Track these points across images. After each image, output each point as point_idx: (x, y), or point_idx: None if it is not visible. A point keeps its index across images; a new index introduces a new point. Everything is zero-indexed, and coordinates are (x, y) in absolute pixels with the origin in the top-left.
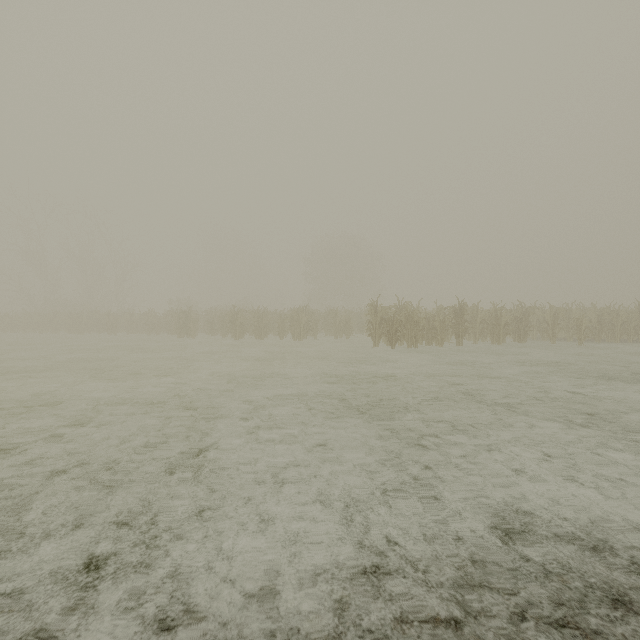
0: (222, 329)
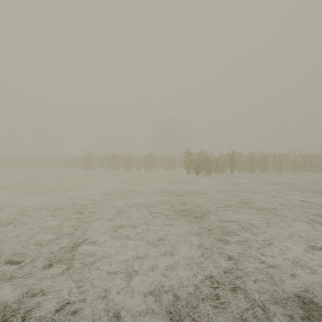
0: (108, 165)
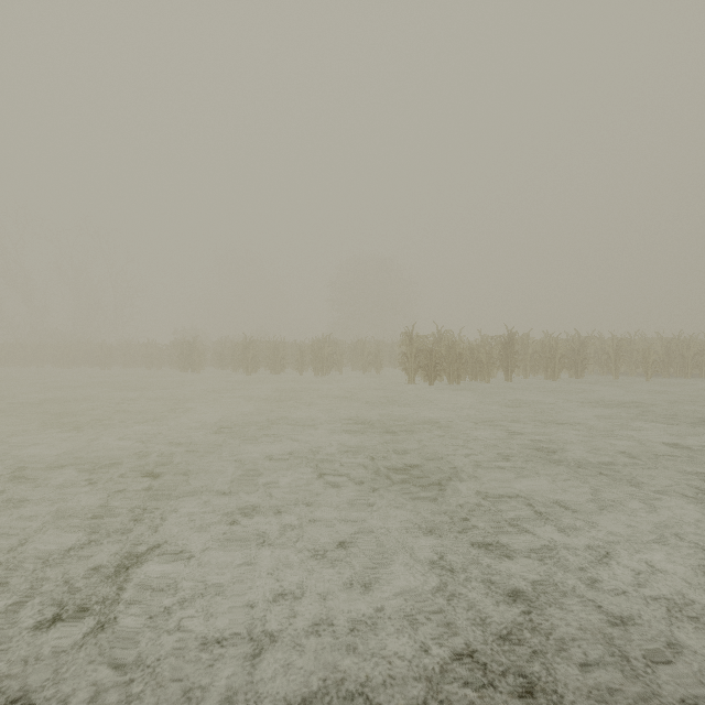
0: (232, 362)
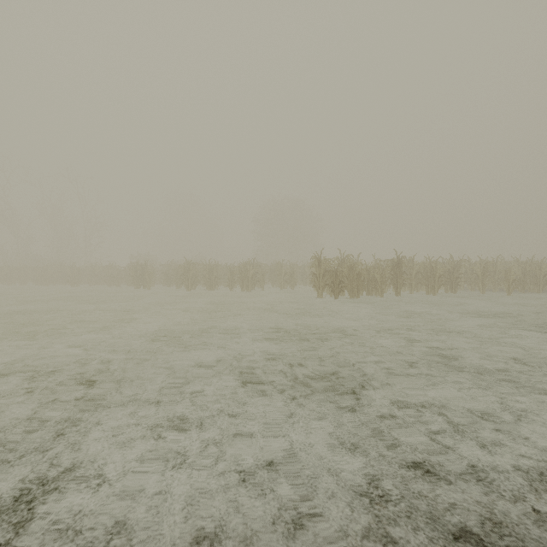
0: (176, 281)
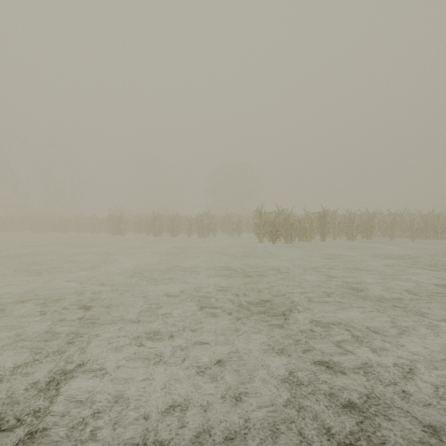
0: (145, 229)
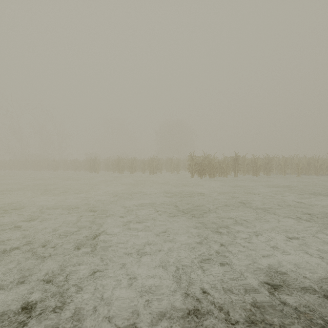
0: (112, 168)
